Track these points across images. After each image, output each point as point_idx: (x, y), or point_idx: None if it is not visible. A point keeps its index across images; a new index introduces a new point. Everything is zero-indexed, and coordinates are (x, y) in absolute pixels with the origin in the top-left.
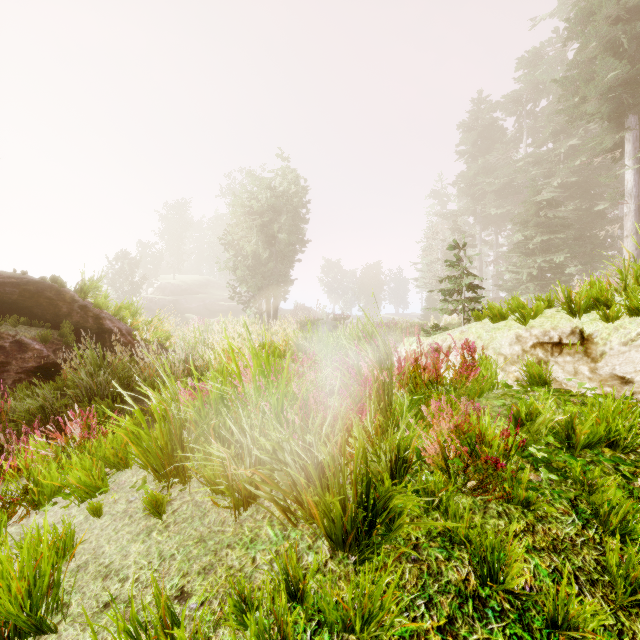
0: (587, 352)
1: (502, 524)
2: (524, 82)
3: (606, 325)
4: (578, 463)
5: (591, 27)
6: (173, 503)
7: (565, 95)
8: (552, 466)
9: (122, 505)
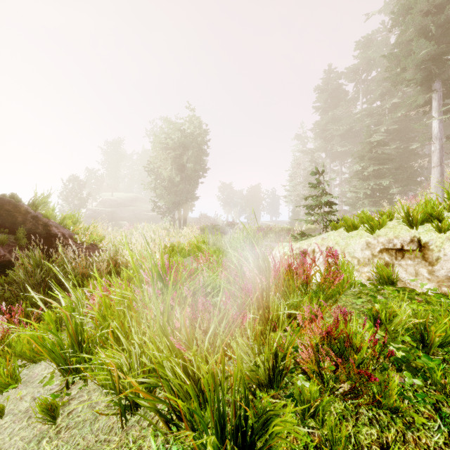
0: (425, 257)
1: (374, 433)
2: (360, 58)
3: (439, 235)
4: (439, 368)
5: (409, 17)
6: (71, 403)
7: (390, 66)
8: (411, 365)
9: (26, 403)
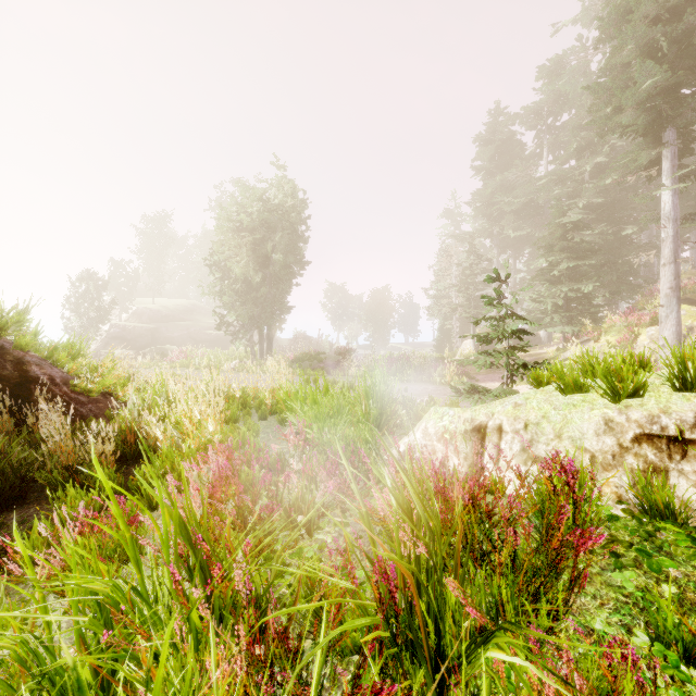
0: None
1: None
2: (545, 93)
3: None
4: None
5: (629, 26)
6: None
7: (597, 104)
8: None
9: None
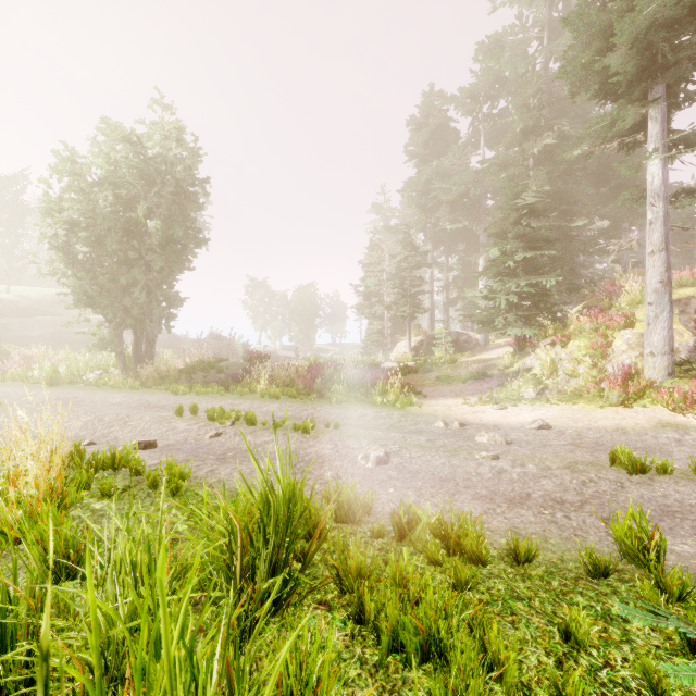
0: None
1: None
2: (484, 73)
3: None
4: None
5: None
6: None
7: (574, 47)
8: None
9: None
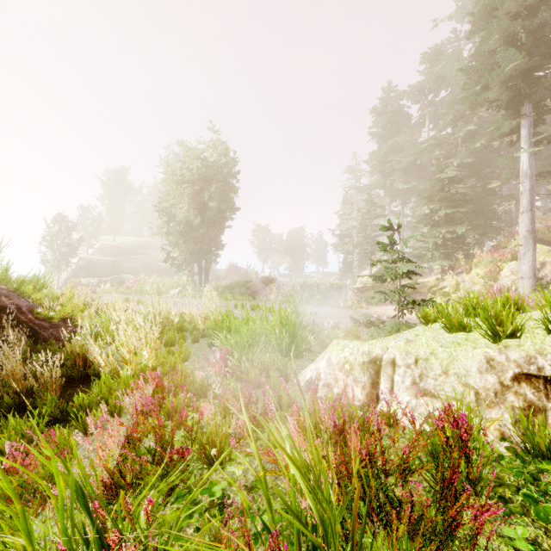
0: None
1: None
2: (427, 74)
3: None
4: None
5: (495, 20)
6: None
7: (469, 83)
8: None
9: None
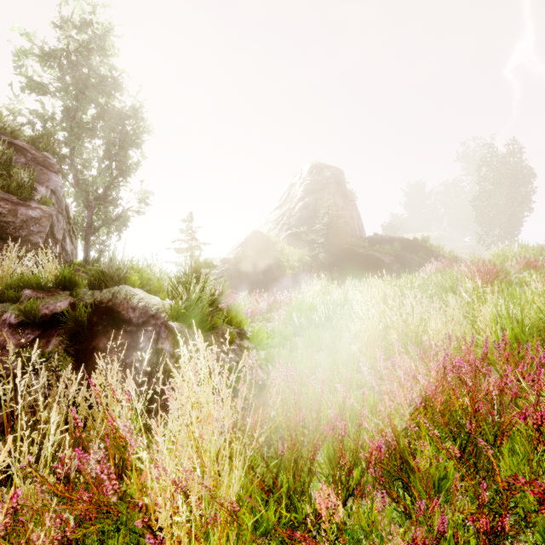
0: None
1: None
2: None
3: None
4: None
5: None
6: None
7: None
8: None
9: None
